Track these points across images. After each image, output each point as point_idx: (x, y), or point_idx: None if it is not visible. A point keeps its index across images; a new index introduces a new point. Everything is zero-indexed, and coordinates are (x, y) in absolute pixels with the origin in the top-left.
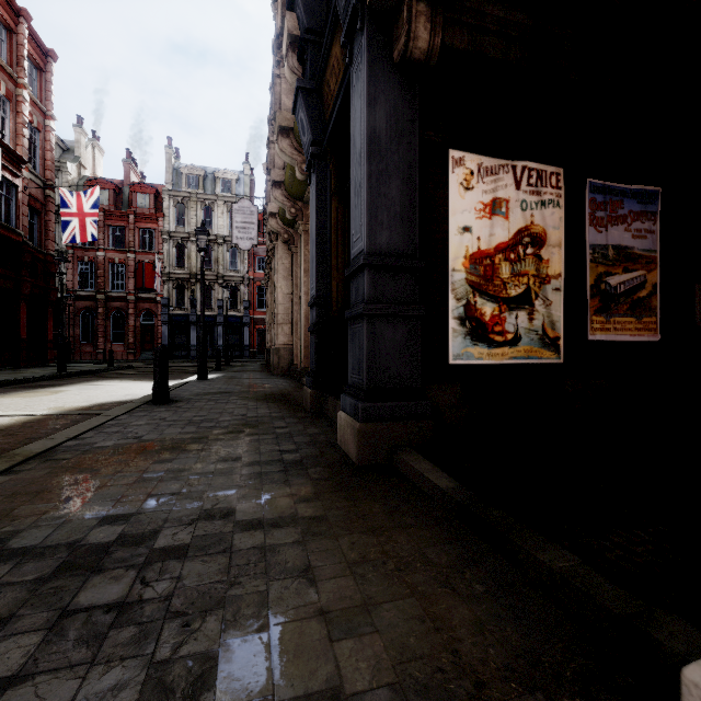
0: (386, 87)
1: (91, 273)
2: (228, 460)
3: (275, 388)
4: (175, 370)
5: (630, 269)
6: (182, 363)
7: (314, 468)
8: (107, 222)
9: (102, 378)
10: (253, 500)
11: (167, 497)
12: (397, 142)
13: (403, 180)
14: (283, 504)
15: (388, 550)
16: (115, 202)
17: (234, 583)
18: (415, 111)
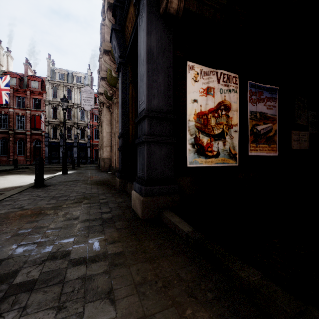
0: (156, 26)
1: (6, 120)
2: (71, 219)
3: (102, 178)
4: (51, 169)
5: (266, 123)
6: (55, 165)
7: (119, 222)
8: (15, 94)
9: (9, 174)
10: (82, 244)
11: (29, 246)
12: (161, 55)
13: (165, 74)
14: (99, 246)
15: (158, 273)
16: (19, 84)
17: (62, 307)
18: (171, 40)
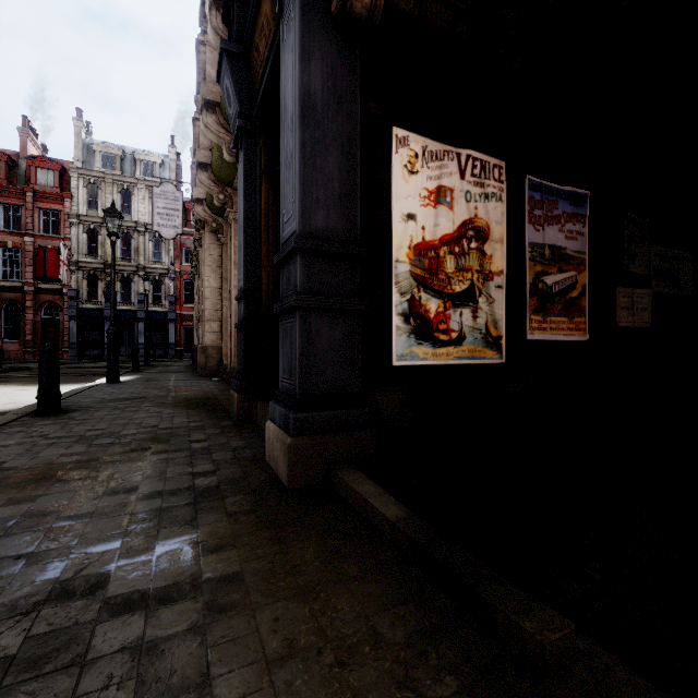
0: (322, 42)
1: None
2: (118, 492)
3: (199, 391)
4: (83, 372)
5: (563, 270)
6: (93, 363)
7: (234, 496)
8: None
9: None
10: (141, 555)
11: (5, 564)
12: (335, 109)
13: (342, 153)
14: (183, 559)
15: (325, 626)
16: (8, 176)
17: None
18: (356, 76)
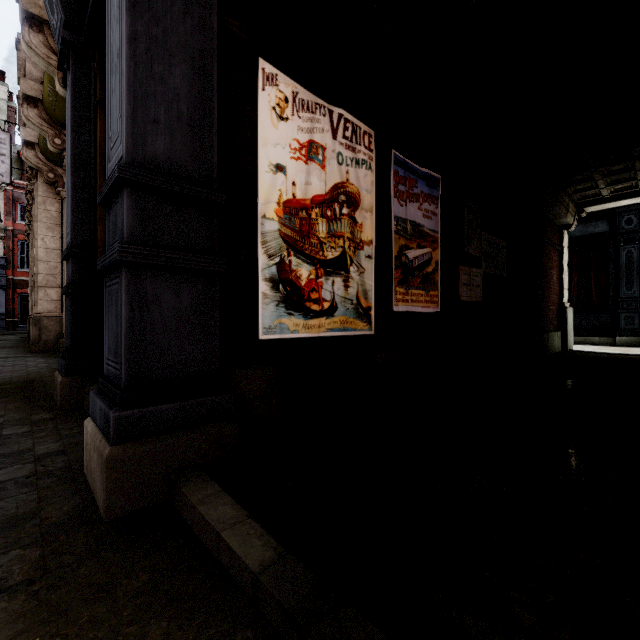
0: None
1: None
2: None
3: (20, 372)
4: None
5: (422, 246)
6: None
7: (1, 555)
8: None
9: None
10: None
11: None
12: (182, 7)
13: (193, 68)
14: None
15: None
16: None
17: None
18: None
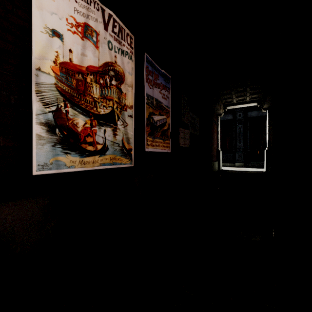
0: None
1: None
2: None
3: None
4: None
5: (161, 114)
6: None
7: None
8: None
9: None
10: None
11: None
12: None
13: None
14: None
15: None
16: None
17: None
18: None
